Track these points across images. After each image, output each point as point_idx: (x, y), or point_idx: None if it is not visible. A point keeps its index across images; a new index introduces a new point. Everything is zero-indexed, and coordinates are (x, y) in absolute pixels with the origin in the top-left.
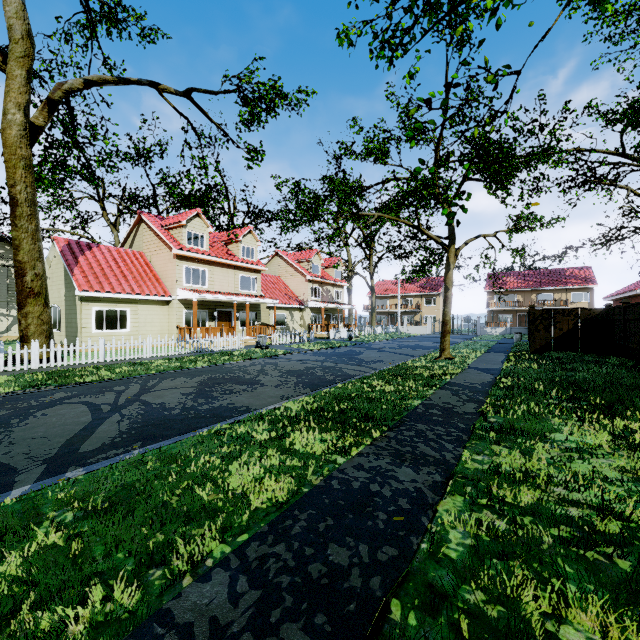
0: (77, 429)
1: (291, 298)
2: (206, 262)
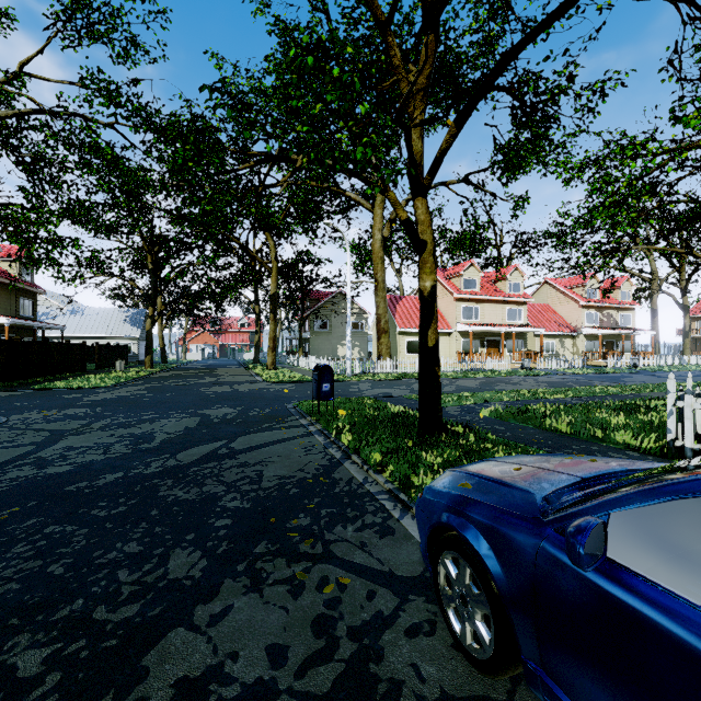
0: None
1: (561, 325)
2: (478, 301)
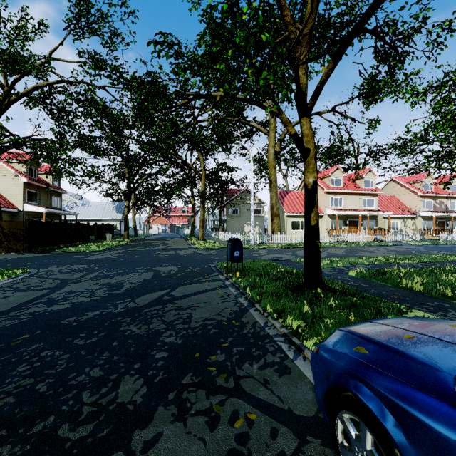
0: None
1: (403, 210)
2: (342, 193)
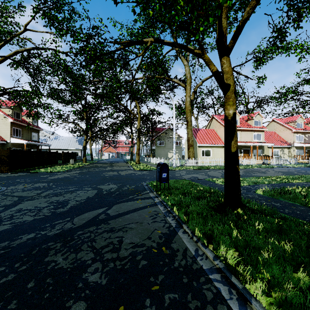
0: (220, 174)
1: (282, 142)
2: (238, 130)
